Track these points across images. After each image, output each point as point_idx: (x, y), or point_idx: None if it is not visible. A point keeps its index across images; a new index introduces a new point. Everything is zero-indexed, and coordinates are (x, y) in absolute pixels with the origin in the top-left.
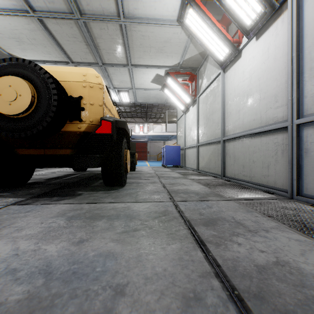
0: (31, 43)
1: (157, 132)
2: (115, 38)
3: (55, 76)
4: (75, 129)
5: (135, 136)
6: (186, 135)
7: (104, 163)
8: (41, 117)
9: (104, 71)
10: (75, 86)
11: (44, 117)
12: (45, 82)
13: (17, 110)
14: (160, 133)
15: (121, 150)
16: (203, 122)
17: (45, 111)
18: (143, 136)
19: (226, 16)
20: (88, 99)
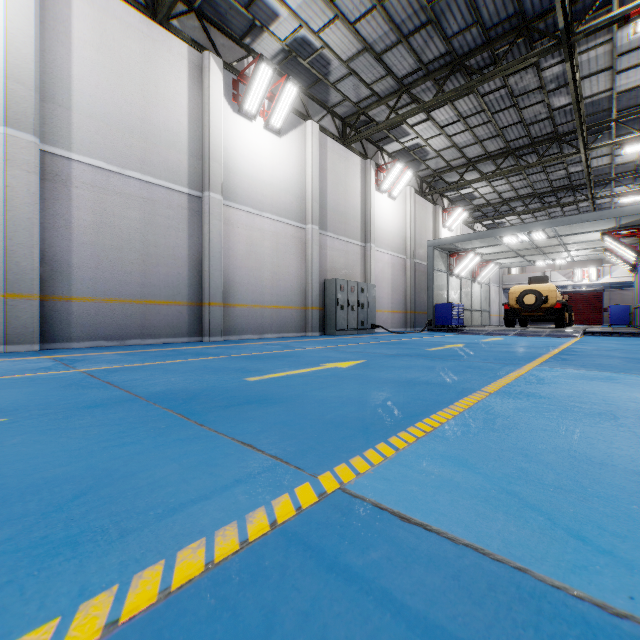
0: (501, 255)
1: (619, 277)
2: (556, 247)
3: (537, 289)
4: (545, 306)
5: (573, 285)
6: (635, 294)
7: (556, 318)
8: (537, 304)
9: (544, 255)
10: (545, 292)
11: (538, 305)
12: (539, 295)
13: (531, 303)
14: (624, 278)
15: (564, 313)
16: (638, 289)
17: (539, 303)
18: (589, 284)
19: (635, 236)
20: (550, 296)
